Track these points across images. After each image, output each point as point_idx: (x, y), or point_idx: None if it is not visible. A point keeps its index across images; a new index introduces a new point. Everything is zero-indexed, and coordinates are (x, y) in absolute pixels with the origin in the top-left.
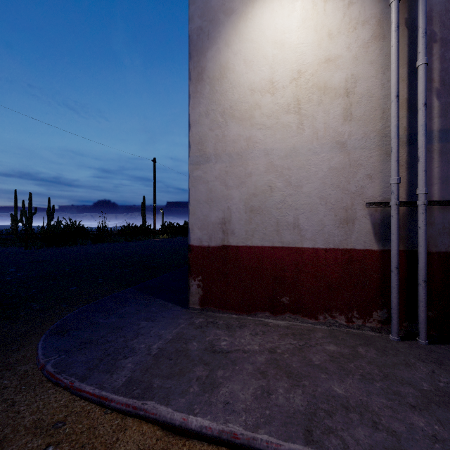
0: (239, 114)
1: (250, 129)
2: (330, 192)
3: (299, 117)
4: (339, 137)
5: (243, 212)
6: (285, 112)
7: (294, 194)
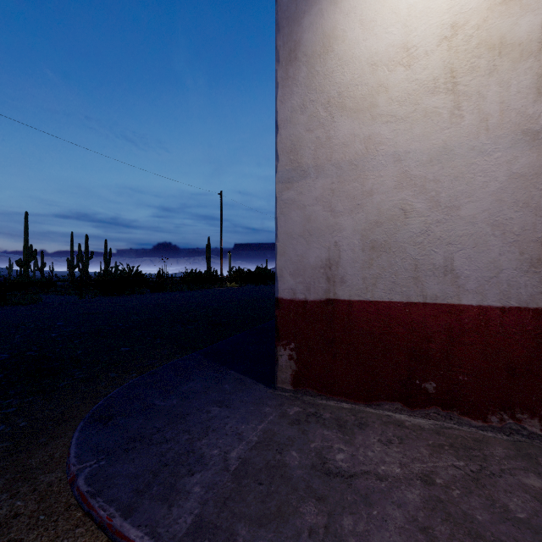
0: (352, 104)
1: (370, 124)
2: (512, 214)
3: (455, 97)
4: (529, 123)
5: (359, 250)
6: (428, 93)
7: (446, 220)
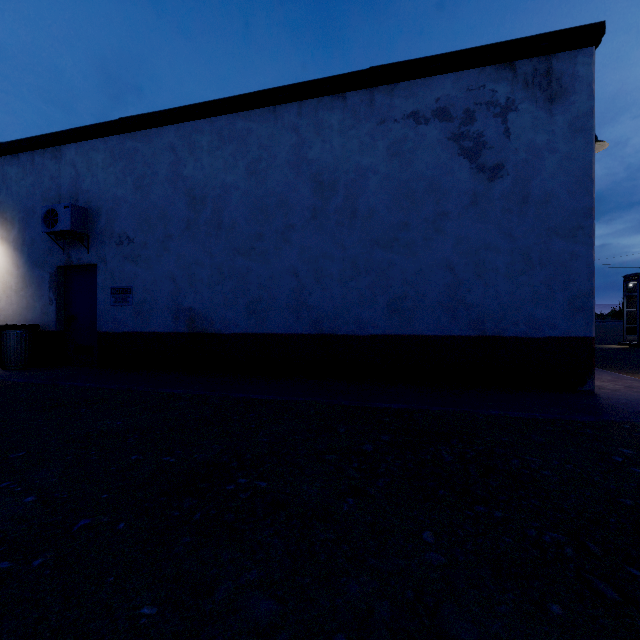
0: None
1: None
2: None
3: None
4: None
5: None
6: None
7: None
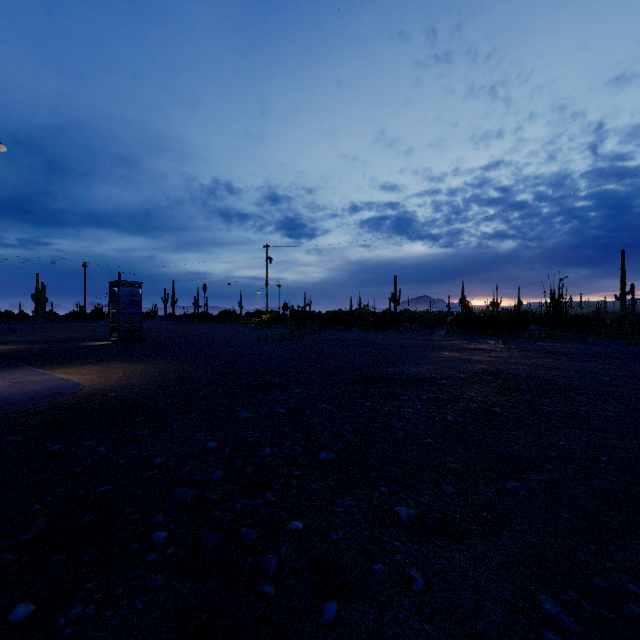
0: None
1: None
2: None
3: None
4: None
5: None
6: None
7: None
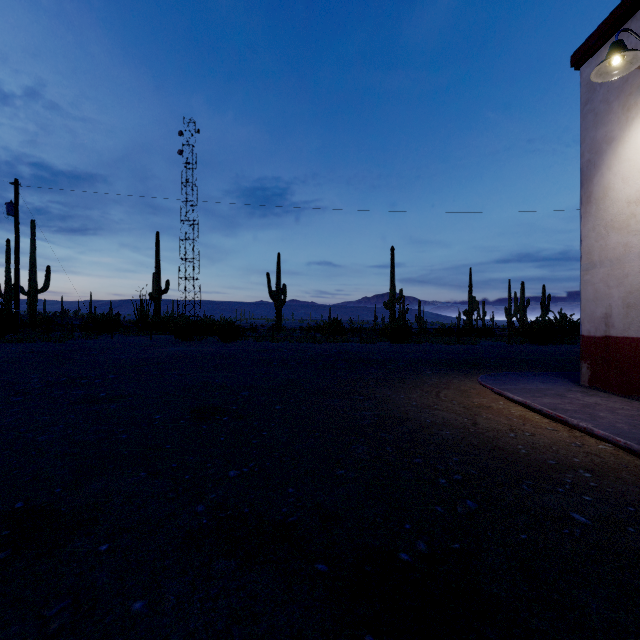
0: (617, 225)
1: (626, 237)
2: None
3: None
4: None
5: (621, 308)
6: None
7: None
